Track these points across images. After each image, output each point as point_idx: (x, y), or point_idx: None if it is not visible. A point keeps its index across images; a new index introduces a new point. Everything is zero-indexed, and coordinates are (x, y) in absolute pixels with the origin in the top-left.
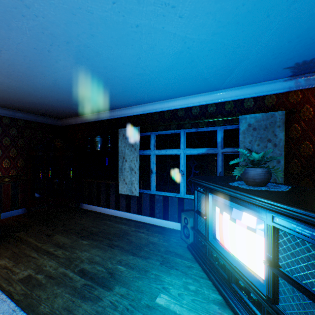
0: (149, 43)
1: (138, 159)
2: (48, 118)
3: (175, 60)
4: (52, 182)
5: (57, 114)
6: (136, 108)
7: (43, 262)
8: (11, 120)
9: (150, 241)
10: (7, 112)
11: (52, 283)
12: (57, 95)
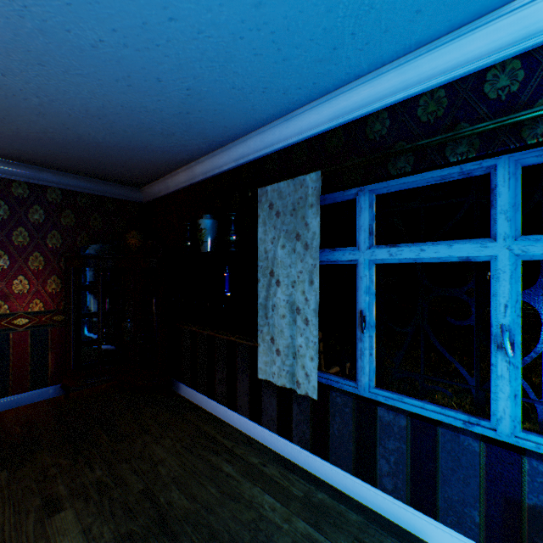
0: None
1: (314, 279)
2: (113, 186)
3: None
4: (122, 327)
5: (123, 171)
6: (309, 112)
7: None
8: (30, 189)
9: None
10: (20, 172)
11: None
12: (69, 81)
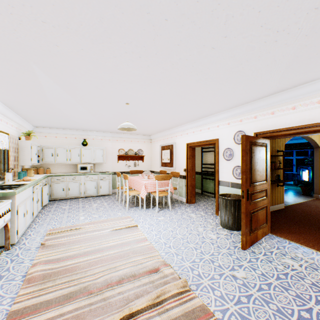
0: None
1: None
2: None
3: None
4: None
5: None
6: None
7: None
8: None
9: None
10: None
11: None
12: None
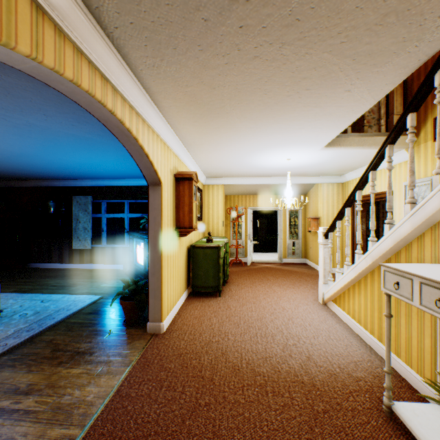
0: (97, 166)
1: (91, 221)
2: None
3: (113, 170)
4: None
5: (1, 178)
6: (90, 181)
7: (21, 287)
8: None
9: (101, 274)
10: None
11: (36, 289)
12: (20, 171)
